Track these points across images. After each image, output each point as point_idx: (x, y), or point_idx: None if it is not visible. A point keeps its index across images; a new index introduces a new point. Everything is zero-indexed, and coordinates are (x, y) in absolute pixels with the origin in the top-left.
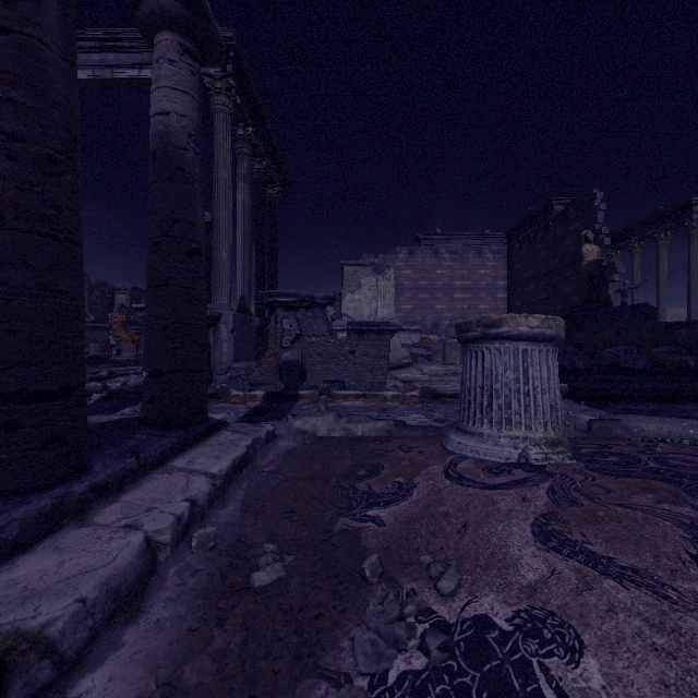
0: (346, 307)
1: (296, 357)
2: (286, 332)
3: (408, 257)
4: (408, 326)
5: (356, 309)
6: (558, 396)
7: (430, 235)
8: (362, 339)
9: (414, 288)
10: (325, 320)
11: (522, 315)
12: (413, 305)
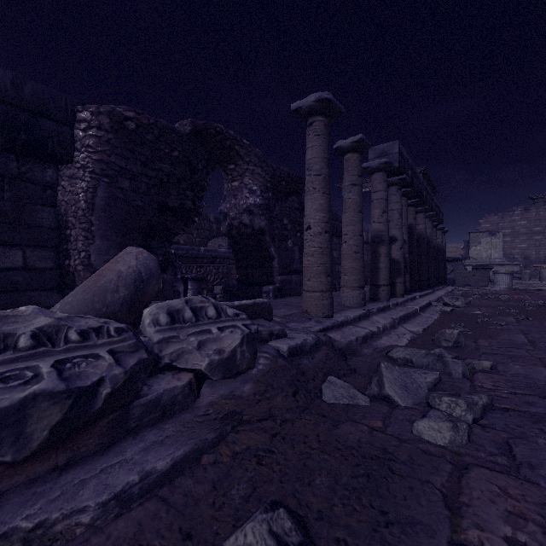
0: (471, 253)
1: (452, 277)
2: (448, 269)
3: (523, 213)
4: (511, 262)
5: (477, 254)
6: (509, 282)
7: (543, 195)
8: (477, 271)
9: (529, 233)
10: (463, 265)
11: (501, 270)
12: (528, 245)
